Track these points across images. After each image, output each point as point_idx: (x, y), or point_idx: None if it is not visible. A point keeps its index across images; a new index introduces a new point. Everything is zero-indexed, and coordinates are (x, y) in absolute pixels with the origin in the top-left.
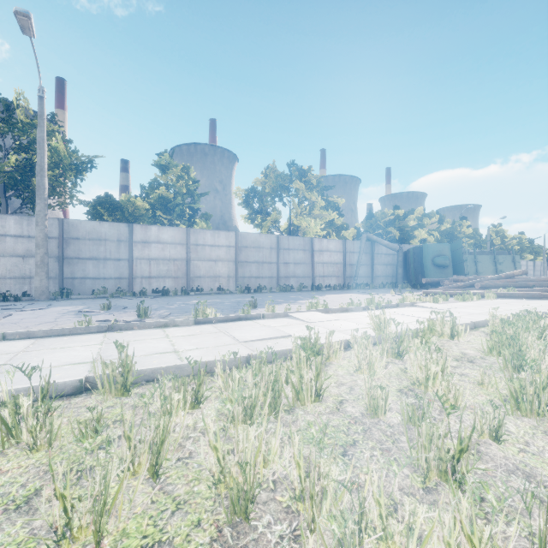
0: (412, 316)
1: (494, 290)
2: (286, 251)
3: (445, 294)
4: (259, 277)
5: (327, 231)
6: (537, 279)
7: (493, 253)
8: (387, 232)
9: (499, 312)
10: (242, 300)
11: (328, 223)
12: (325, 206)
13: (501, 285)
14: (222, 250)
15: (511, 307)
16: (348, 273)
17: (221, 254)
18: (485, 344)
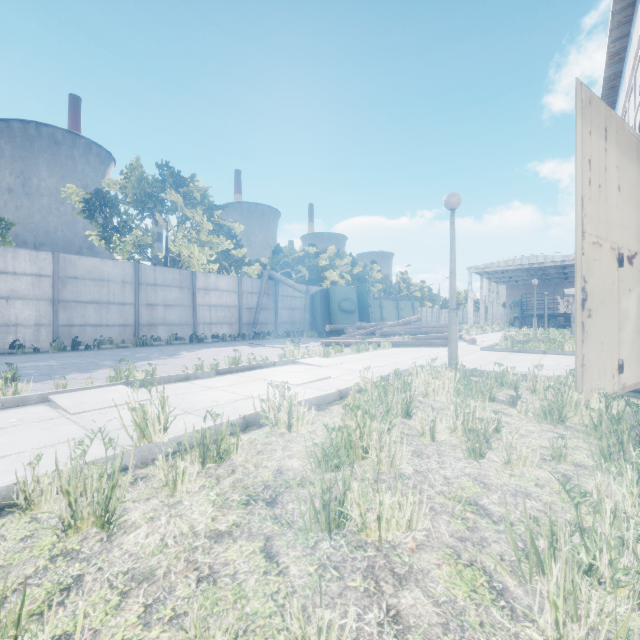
0: (277, 381)
1: (392, 338)
2: (151, 287)
3: (344, 343)
4: (100, 326)
5: (224, 265)
6: (429, 326)
7: (396, 299)
8: (297, 271)
9: (385, 367)
10: (32, 365)
11: (222, 255)
12: (216, 231)
13: (399, 332)
14: (22, 281)
15: (400, 359)
16: (246, 319)
17: (21, 288)
18: (332, 436)
